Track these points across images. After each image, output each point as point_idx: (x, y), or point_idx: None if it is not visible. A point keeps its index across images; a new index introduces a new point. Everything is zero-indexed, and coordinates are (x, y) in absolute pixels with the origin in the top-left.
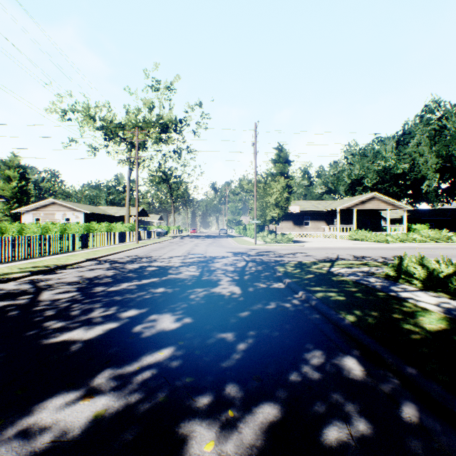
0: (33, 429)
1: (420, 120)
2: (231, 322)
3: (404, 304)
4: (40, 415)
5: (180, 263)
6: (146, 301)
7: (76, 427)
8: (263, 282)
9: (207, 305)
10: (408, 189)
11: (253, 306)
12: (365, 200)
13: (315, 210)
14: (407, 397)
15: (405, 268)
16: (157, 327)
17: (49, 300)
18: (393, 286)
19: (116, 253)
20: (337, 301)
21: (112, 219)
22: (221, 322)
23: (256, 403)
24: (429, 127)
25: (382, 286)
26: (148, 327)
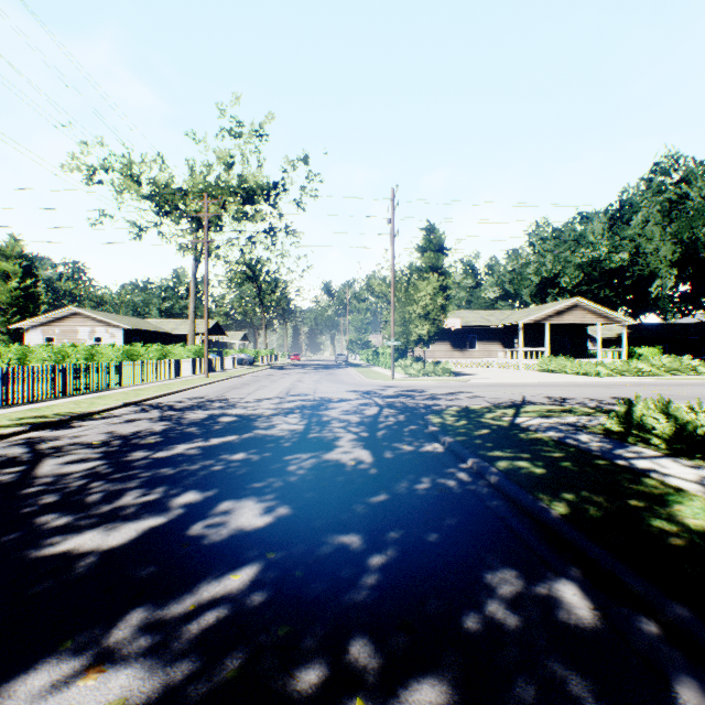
0: None
1: (647, 186)
2: (358, 514)
3: (644, 481)
4: None
5: (274, 411)
6: (215, 477)
7: None
8: (408, 442)
9: (317, 483)
10: (629, 293)
11: (393, 484)
12: (563, 310)
13: (485, 325)
14: (680, 666)
15: (639, 419)
16: (231, 525)
17: (52, 475)
18: (620, 448)
19: (172, 393)
20: (533, 476)
21: (169, 339)
22: (341, 514)
23: (407, 681)
24: (662, 197)
25: (602, 448)
26: (215, 525)
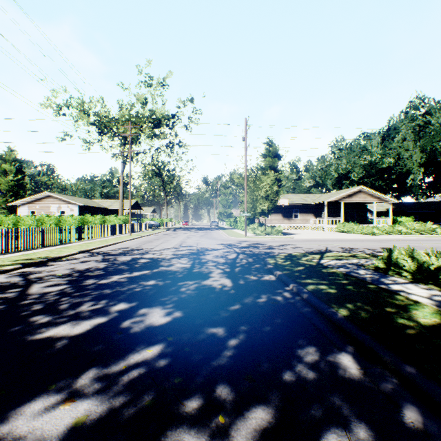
0: (6, 440)
1: (404, 116)
2: (222, 316)
3: (396, 297)
4: (15, 423)
5: (172, 256)
6: (136, 294)
7: (54, 436)
8: (254, 274)
9: (198, 298)
10: (393, 183)
11: (244, 299)
12: (352, 193)
13: (303, 203)
14: (407, 399)
15: (395, 260)
16: (147, 322)
17: (38, 293)
18: (383, 278)
19: (109, 245)
20: (328, 294)
21: (107, 212)
22: (212, 316)
23: (249, 407)
24: (414, 123)
25: (372, 278)
26: (137, 322)
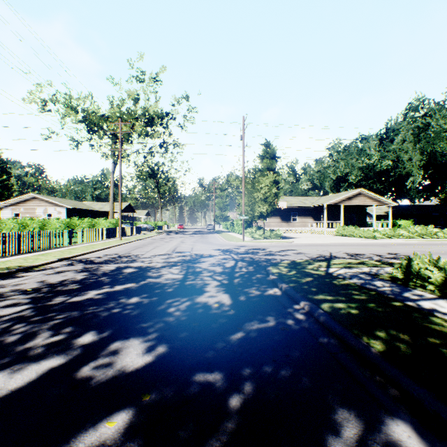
0: None
1: (403, 118)
2: (220, 352)
3: (432, 320)
4: None
5: (163, 264)
6: (112, 318)
7: None
8: (256, 287)
9: (189, 323)
10: (392, 186)
11: (247, 323)
12: (352, 196)
13: (302, 206)
14: None
15: (418, 271)
16: (117, 365)
17: None
18: (406, 292)
19: (95, 251)
20: (350, 316)
21: (97, 215)
22: (207, 353)
23: None
24: (414, 125)
25: (393, 292)
26: (104, 365)
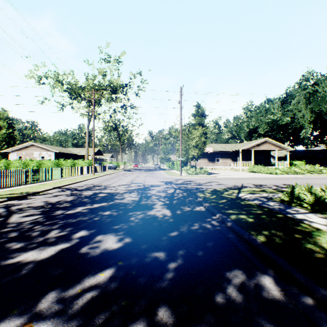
0: None
1: (298, 86)
2: (163, 242)
3: (301, 225)
4: None
5: (124, 191)
6: (95, 223)
7: None
8: (188, 206)
9: (144, 226)
10: (290, 136)
11: (181, 226)
12: (260, 143)
13: (224, 150)
14: (325, 321)
15: (297, 195)
16: (101, 247)
17: (16, 222)
18: (289, 208)
19: (77, 182)
20: (248, 223)
21: (76, 157)
22: (155, 242)
23: None
24: (306, 91)
25: (280, 209)
26: (94, 247)
